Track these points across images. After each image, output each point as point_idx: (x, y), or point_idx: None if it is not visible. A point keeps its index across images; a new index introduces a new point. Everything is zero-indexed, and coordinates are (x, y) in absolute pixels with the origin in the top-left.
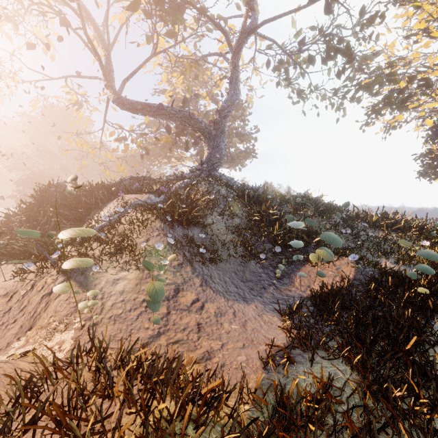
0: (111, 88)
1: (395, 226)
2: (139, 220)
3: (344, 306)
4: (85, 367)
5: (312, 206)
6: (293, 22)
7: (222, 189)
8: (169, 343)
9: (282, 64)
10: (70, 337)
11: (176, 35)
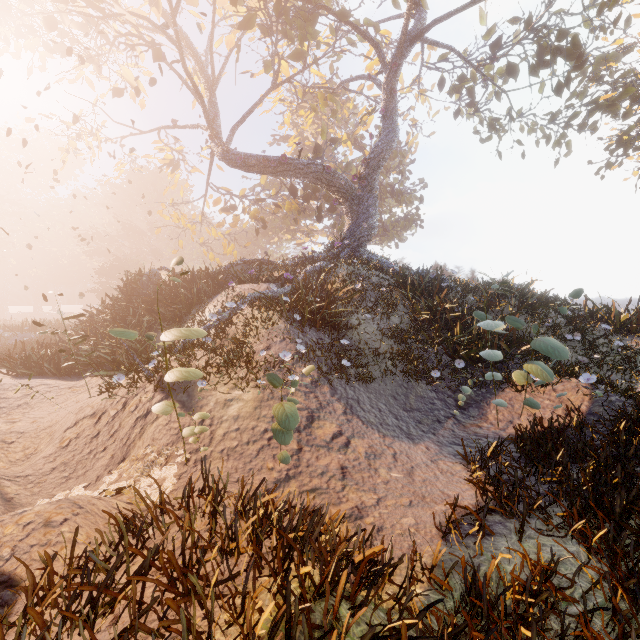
0: (217, 139)
1: None
2: (257, 320)
3: (572, 454)
4: (198, 512)
5: (515, 298)
6: (482, 15)
7: (372, 275)
8: (302, 491)
9: (464, 82)
10: (172, 473)
11: (304, 55)
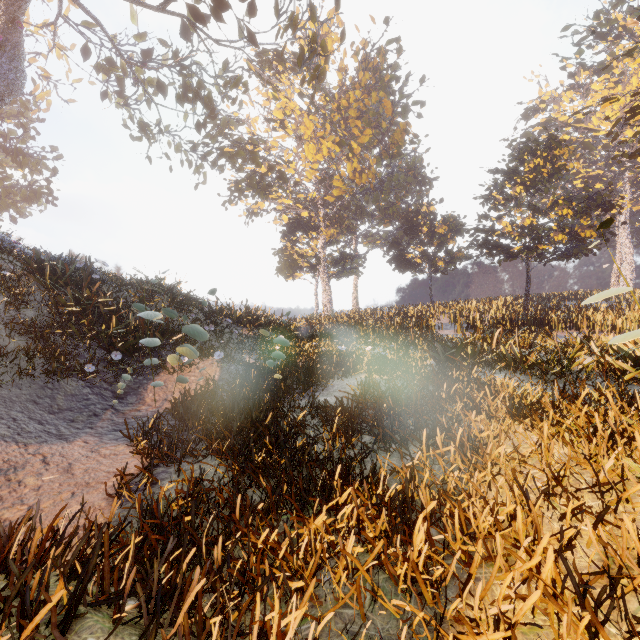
0: None
1: (258, 323)
2: None
3: (210, 409)
4: None
5: (167, 295)
6: (134, 14)
7: None
8: None
9: (114, 68)
10: None
11: None
